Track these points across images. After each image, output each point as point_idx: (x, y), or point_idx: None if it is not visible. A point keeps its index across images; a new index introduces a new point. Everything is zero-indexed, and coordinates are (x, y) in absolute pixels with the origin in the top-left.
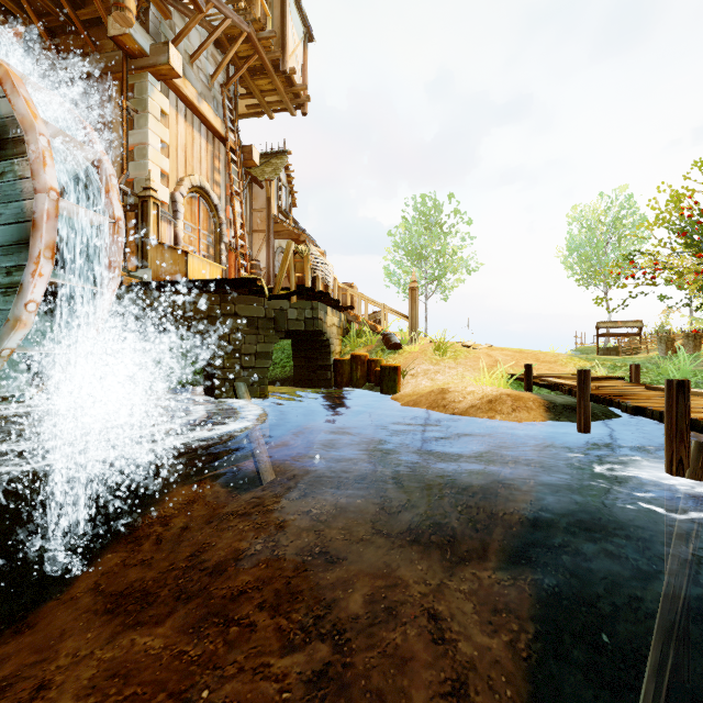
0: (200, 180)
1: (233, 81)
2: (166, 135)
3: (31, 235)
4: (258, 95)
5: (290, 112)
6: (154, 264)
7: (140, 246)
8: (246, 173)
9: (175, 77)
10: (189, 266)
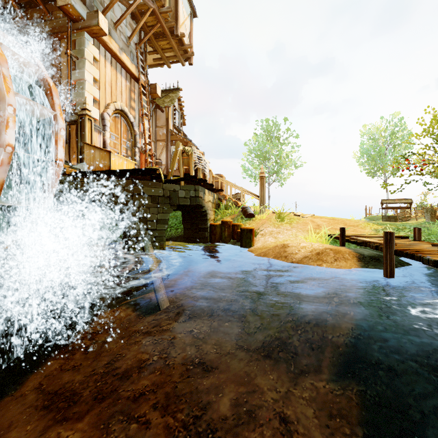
0: (121, 105)
1: (143, 42)
2: (97, 74)
3: None
4: (160, 51)
5: (181, 63)
6: (88, 160)
7: (79, 148)
8: (152, 101)
9: (103, 35)
10: (111, 161)
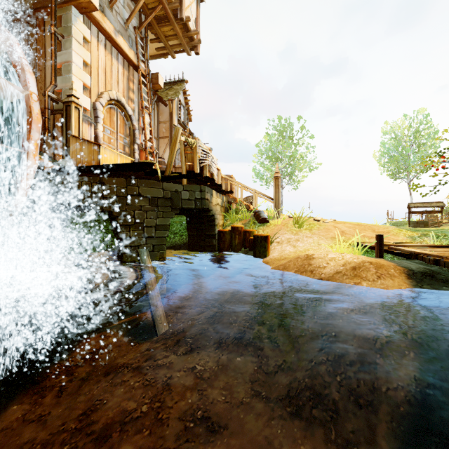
0: (117, 95)
1: (144, 26)
2: (88, 57)
3: None
4: (163, 39)
5: (187, 52)
6: (74, 154)
7: (64, 141)
8: (154, 93)
9: (93, 10)
10: (101, 156)
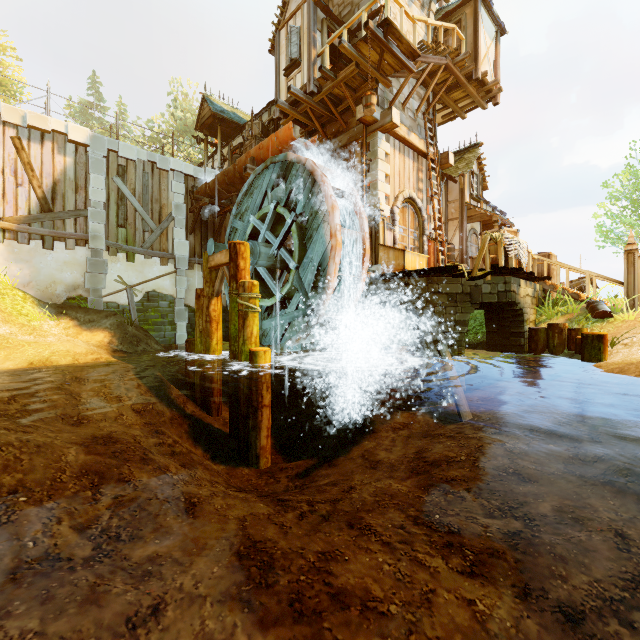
0: (409, 193)
1: (432, 105)
2: (388, 169)
3: (329, 256)
4: (452, 105)
5: (481, 107)
6: (382, 261)
7: (373, 250)
8: (443, 175)
9: (394, 128)
10: (405, 260)
